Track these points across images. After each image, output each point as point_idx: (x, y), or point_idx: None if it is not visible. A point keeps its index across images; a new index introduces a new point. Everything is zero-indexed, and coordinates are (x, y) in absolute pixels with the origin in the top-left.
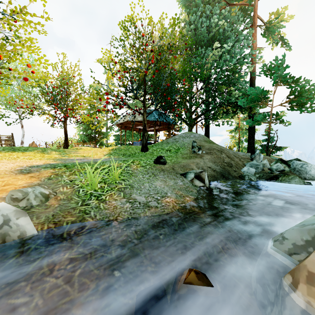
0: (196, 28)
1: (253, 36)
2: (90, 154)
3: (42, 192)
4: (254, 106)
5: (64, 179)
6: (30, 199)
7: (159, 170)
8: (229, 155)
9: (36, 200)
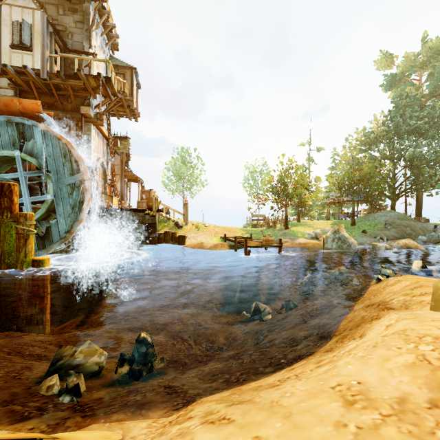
0: (397, 123)
1: None
2: (322, 227)
3: None
4: None
5: None
6: None
7: (364, 235)
8: (414, 228)
9: None
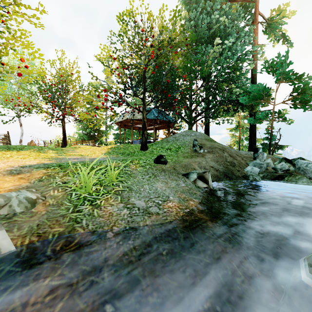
0: (196, 25)
1: (254, 33)
2: (88, 153)
3: (27, 197)
4: (256, 103)
5: (56, 181)
6: (13, 205)
7: (159, 170)
8: (231, 154)
9: (20, 207)
